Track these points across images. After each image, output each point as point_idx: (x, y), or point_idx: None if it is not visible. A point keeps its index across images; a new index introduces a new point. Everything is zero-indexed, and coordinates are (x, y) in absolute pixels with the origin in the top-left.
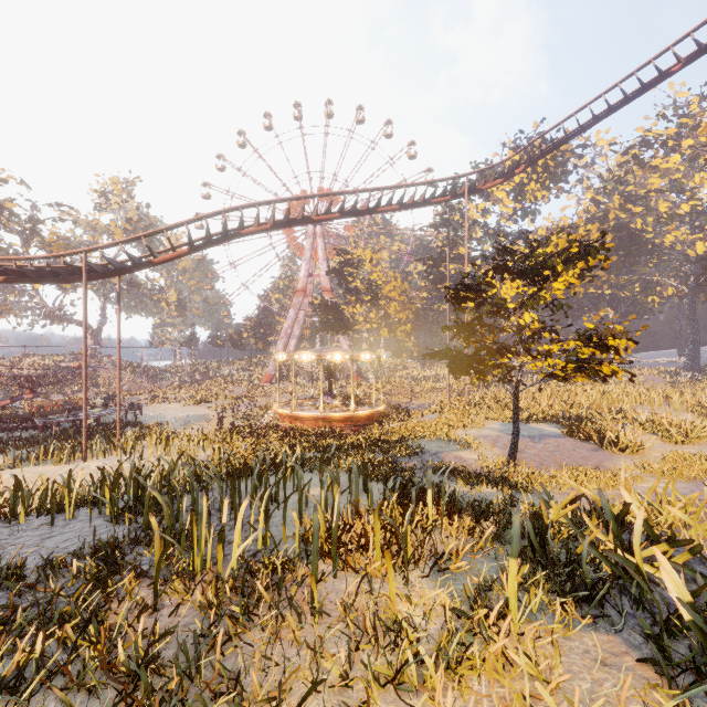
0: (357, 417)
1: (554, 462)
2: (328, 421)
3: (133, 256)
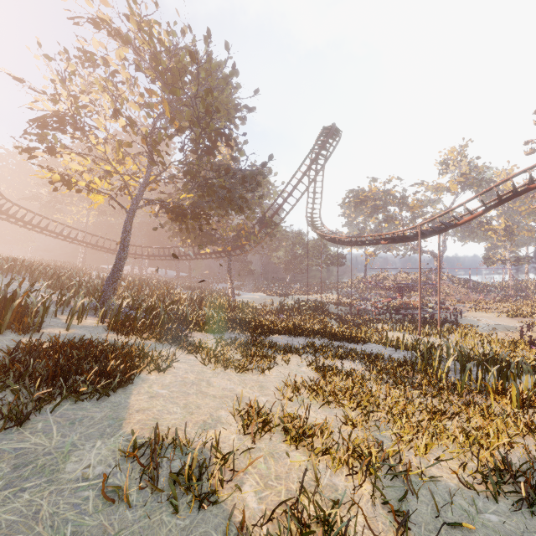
0: None
1: None
2: None
3: (444, 223)
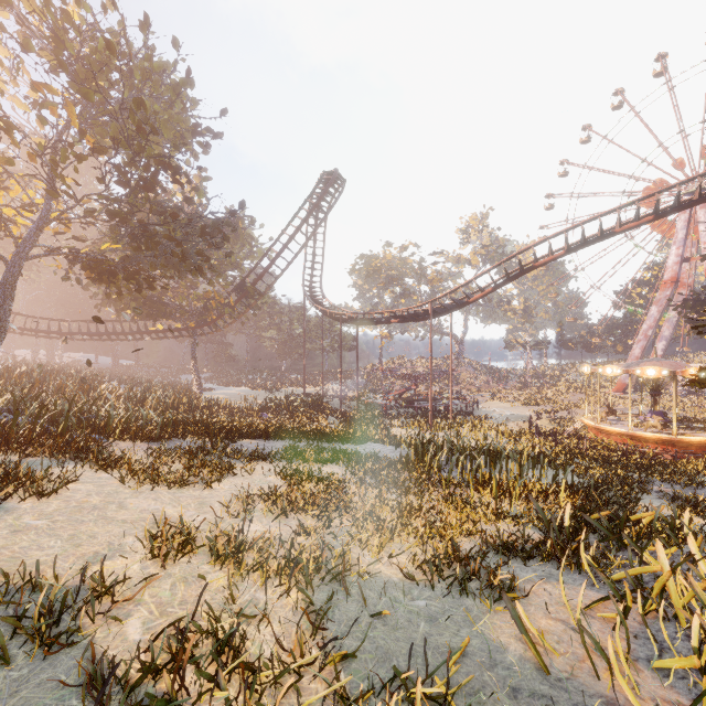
0: (681, 442)
1: None
2: (639, 440)
3: (456, 300)
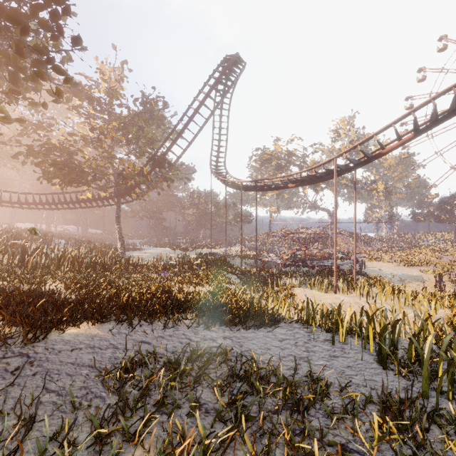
0: None
1: None
2: None
3: (366, 153)
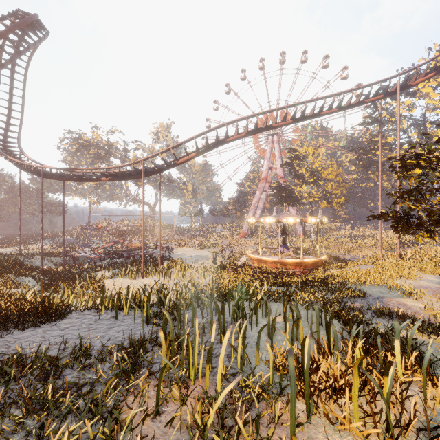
0: (305, 262)
1: None
2: (284, 264)
3: (166, 161)
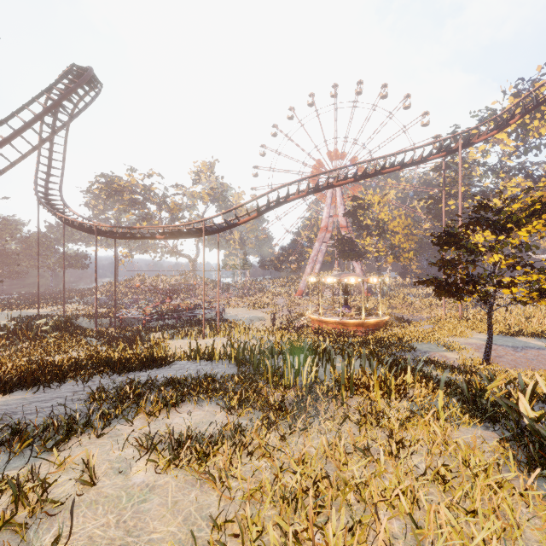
0: (367, 323)
1: (527, 366)
2: (345, 325)
3: (227, 221)
